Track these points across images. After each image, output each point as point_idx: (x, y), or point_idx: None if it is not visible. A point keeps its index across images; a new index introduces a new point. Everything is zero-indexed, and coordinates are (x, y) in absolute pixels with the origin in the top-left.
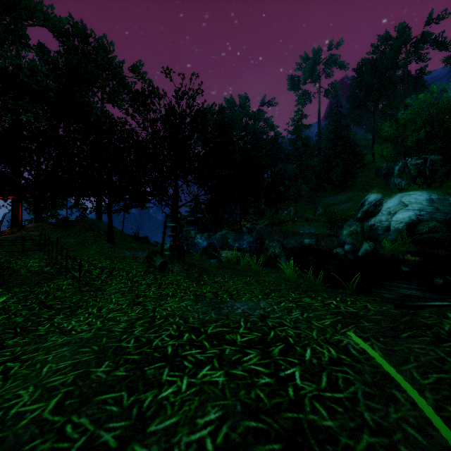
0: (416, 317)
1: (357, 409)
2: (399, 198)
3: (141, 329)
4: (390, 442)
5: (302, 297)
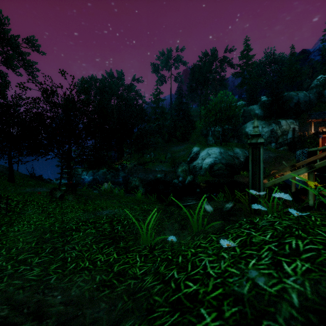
0: (167, 208)
1: (133, 231)
2: (207, 150)
3: (59, 224)
4: (136, 235)
5: (134, 206)
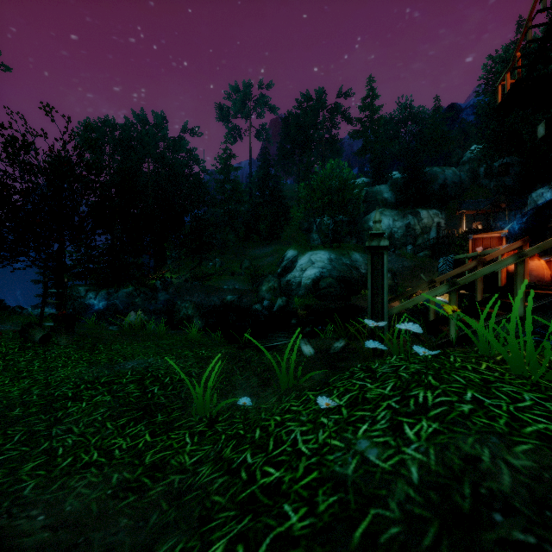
0: (240, 353)
1: (180, 394)
2: (309, 256)
3: (39, 390)
4: (186, 400)
5: (184, 351)
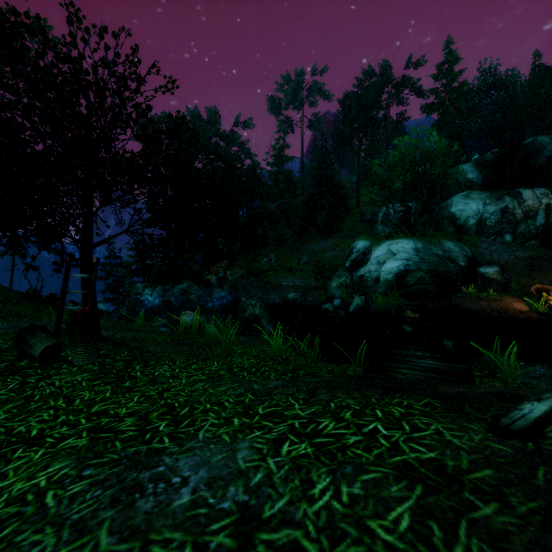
0: None
1: None
2: (387, 246)
3: None
4: None
5: (318, 417)
